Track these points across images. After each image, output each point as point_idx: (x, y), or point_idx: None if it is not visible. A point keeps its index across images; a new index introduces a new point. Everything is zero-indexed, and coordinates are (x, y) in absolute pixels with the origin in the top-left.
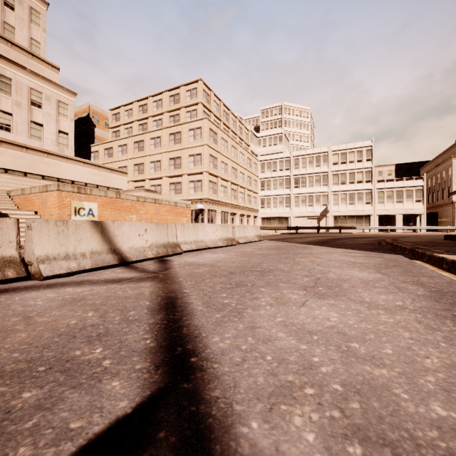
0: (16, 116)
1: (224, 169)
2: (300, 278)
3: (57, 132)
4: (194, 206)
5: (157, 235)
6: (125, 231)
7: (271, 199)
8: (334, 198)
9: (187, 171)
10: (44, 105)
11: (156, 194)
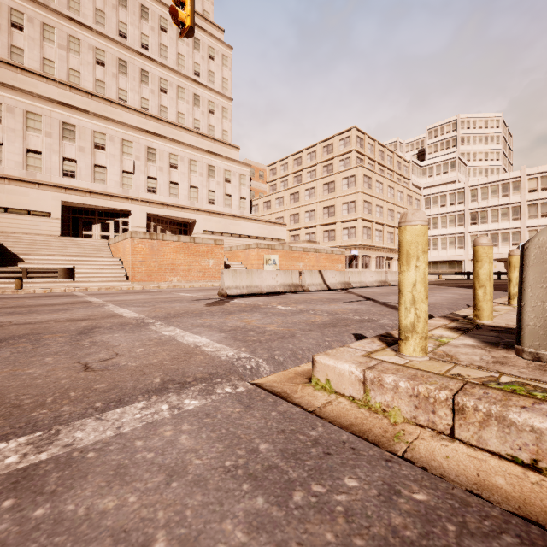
0: (217, 192)
1: (379, 212)
2: None
3: (239, 199)
4: (347, 253)
5: (340, 277)
6: (328, 275)
7: (439, 239)
8: (530, 235)
9: (341, 218)
10: (232, 180)
11: (315, 244)
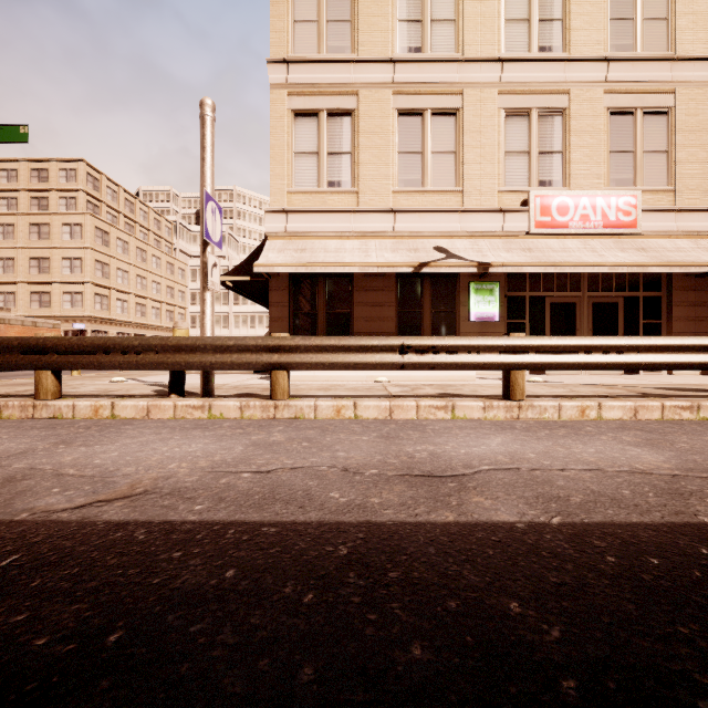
0: None
1: (123, 278)
2: None
3: None
4: (71, 326)
5: None
6: None
7: None
8: None
9: (60, 278)
10: None
11: (1, 311)
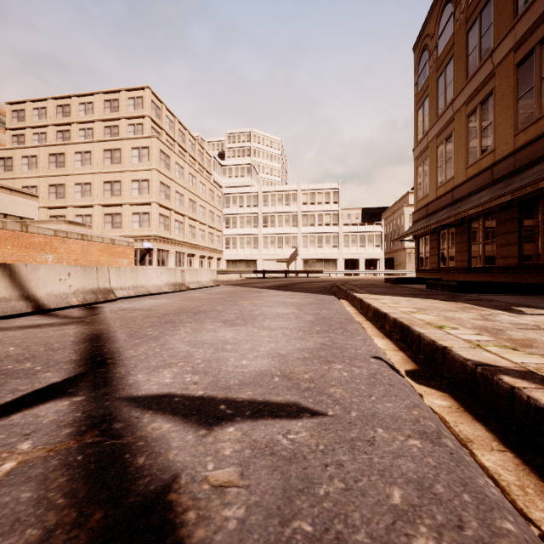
0: None
1: (180, 200)
2: (227, 315)
3: None
4: (139, 245)
5: (83, 280)
6: (42, 276)
7: (238, 238)
8: (303, 240)
9: (130, 200)
10: None
11: (84, 227)
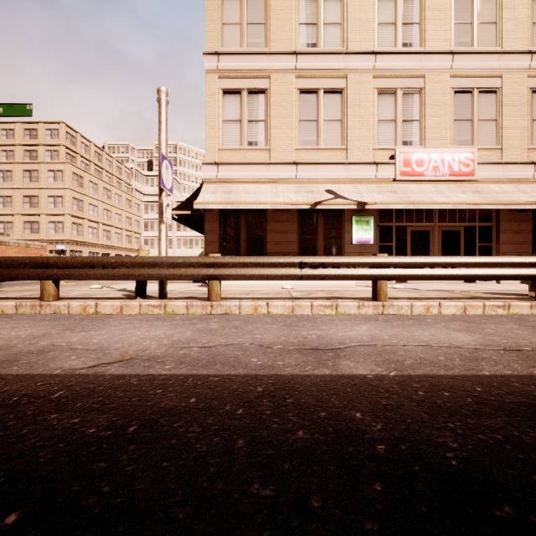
0: None
1: (93, 211)
2: None
3: None
4: (54, 247)
5: None
6: None
7: (155, 240)
8: None
9: (46, 211)
10: None
11: (3, 236)
